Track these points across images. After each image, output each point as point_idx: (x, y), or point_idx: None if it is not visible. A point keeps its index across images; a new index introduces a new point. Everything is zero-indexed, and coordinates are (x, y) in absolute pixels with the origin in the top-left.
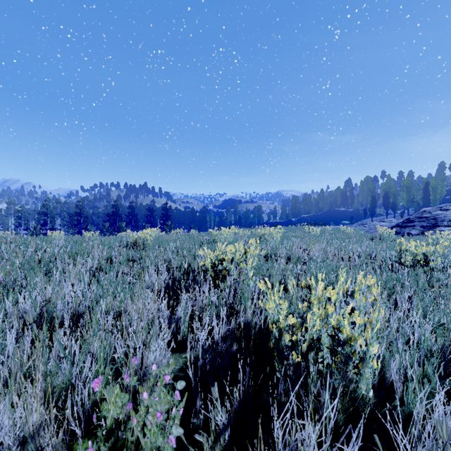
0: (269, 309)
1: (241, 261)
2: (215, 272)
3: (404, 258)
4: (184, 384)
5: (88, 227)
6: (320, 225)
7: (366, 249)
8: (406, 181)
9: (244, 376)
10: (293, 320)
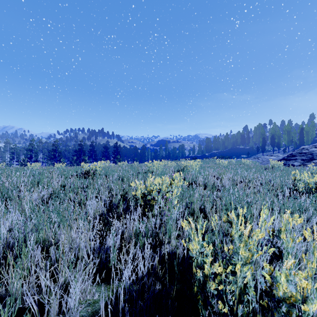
0: (193, 251)
1: (167, 191)
2: (144, 201)
3: (298, 186)
4: None
5: (61, 159)
6: (226, 158)
7: (266, 178)
8: (287, 127)
9: None
10: (220, 270)
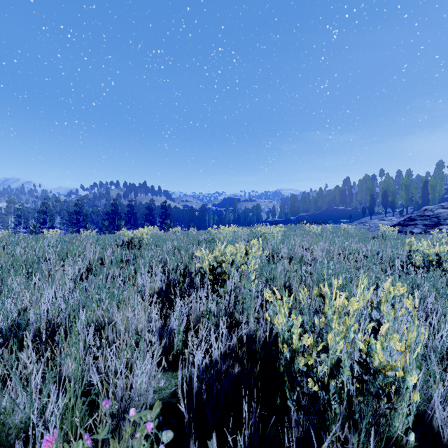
0: (278, 325)
1: (242, 263)
2: (213, 275)
3: (415, 258)
4: (172, 436)
5: (87, 225)
6: (319, 223)
7: (372, 249)
8: (405, 179)
9: (250, 415)
10: (310, 341)
